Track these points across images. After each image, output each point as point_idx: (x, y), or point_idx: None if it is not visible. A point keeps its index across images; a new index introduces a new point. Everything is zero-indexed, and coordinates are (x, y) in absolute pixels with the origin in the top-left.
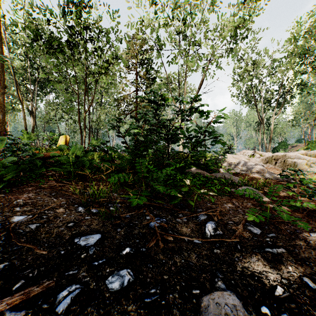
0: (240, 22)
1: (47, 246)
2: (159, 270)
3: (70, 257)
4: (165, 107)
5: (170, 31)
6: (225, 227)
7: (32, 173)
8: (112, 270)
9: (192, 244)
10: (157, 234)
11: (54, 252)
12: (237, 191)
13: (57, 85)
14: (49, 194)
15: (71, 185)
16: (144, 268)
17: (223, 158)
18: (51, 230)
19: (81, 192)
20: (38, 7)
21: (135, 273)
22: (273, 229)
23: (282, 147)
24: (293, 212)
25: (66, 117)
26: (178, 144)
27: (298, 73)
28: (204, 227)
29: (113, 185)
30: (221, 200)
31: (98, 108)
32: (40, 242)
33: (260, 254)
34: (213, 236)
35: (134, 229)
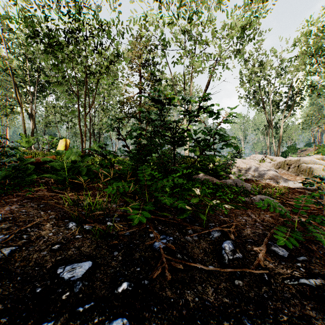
0: (248, 20)
1: (19, 280)
2: (166, 316)
3: (47, 299)
4: (170, 110)
5: (175, 30)
6: (244, 247)
7: (22, 180)
8: (102, 319)
9: (207, 272)
10: (163, 260)
11: (27, 289)
12: (257, 204)
13: (56, 85)
14: (36, 206)
15: (64, 194)
16: (147, 313)
17: (232, 163)
18: (30, 255)
19: (75, 203)
20: (35, 2)
21: (133, 323)
22: (302, 250)
23: (291, 152)
24: (319, 226)
25: (67, 120)
26: (185, 148)
27: (309, 74)
28: (220, 249)
29: (113, 194)
30: (235, 211)
31: (101, 111)
32: (12, 274)
33: (294, 287)
34: (231, 261)
35: (134, 252)
